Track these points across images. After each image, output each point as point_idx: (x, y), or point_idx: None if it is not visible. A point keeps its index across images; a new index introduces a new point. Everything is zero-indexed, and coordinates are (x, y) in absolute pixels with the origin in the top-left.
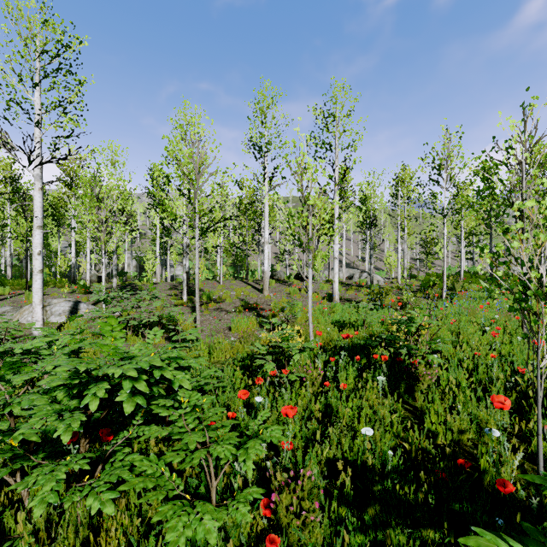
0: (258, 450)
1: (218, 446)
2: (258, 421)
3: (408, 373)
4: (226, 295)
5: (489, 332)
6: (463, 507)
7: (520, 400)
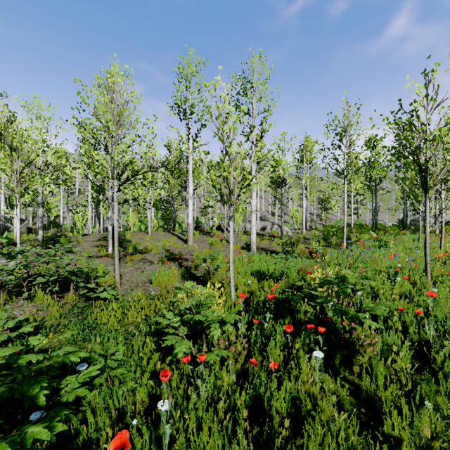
0: None
1: None
2: None
3: (343, 342)
4: (152, 246)
5: (399, 282)
6: None
7: None
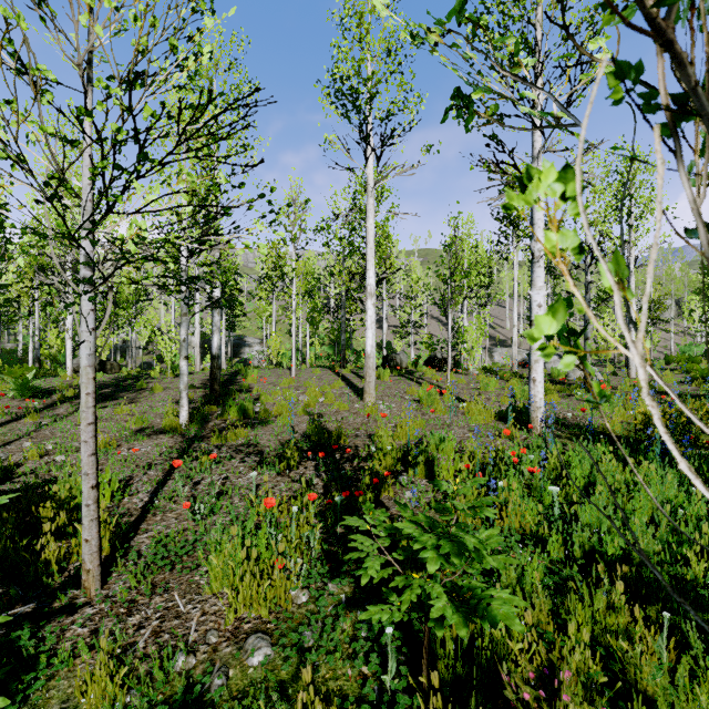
0: None
1: None
2: None
3: None
4: (284, 405)
5: None
6: None
7: None
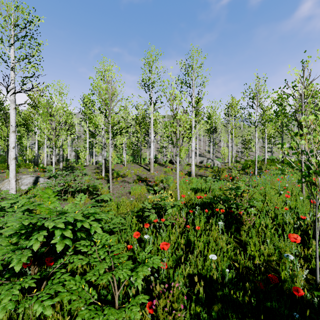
0: (145, 272)
1: (119, 270)
2: (145, 253)
3: (236, 220)
4: (128, 172)
5: (283, 194)
6: (272, 303)
7: (303, 235)
